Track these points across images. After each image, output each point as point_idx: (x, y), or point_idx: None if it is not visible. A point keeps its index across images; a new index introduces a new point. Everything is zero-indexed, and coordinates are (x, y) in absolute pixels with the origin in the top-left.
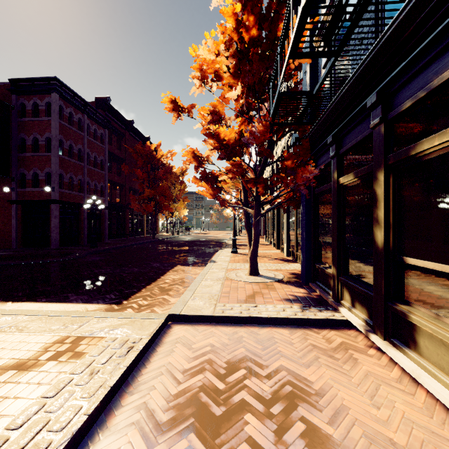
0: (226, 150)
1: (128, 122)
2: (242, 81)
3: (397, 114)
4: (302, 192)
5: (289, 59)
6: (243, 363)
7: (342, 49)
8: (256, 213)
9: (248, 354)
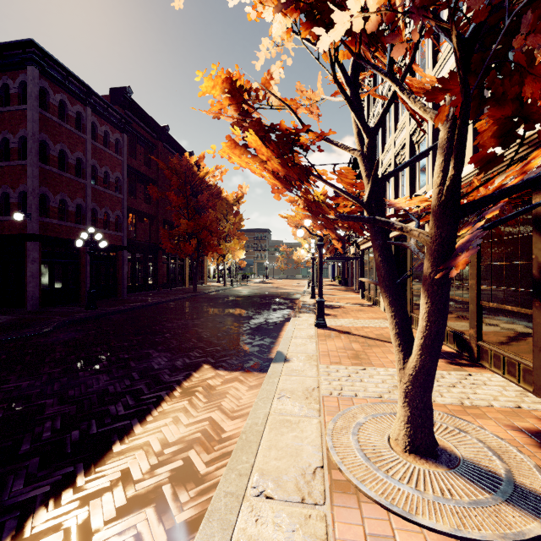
0: None
1: (160, 128)
2: None
3: None
4: None
5: None
6: None
7: None
8: (443, 240)
9: None
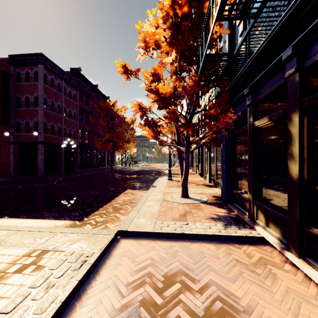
0: (164, 102)
1: (93, 86)
2: (176, 48)
3: (312, 62)
4: (223, 134)
5: (216, 21)
6: (177, 276)
7: (262, 11)
8: (186, 150)
9: (182, 268)
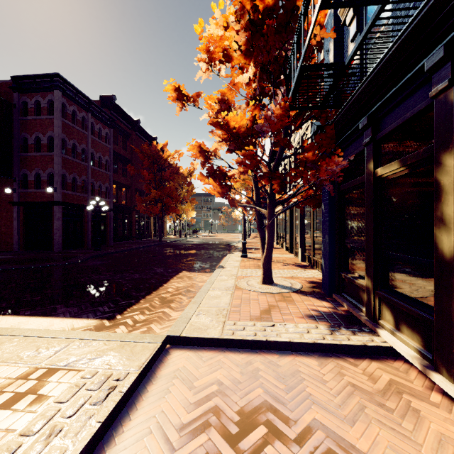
0: (237, 141)
1: (134, 121)
2: (255, 61)
3: None
4: (326, 188)
5: (320, 9)
6: (261, 413)
7: None
8: (270, 214)
9: (268, 399)
